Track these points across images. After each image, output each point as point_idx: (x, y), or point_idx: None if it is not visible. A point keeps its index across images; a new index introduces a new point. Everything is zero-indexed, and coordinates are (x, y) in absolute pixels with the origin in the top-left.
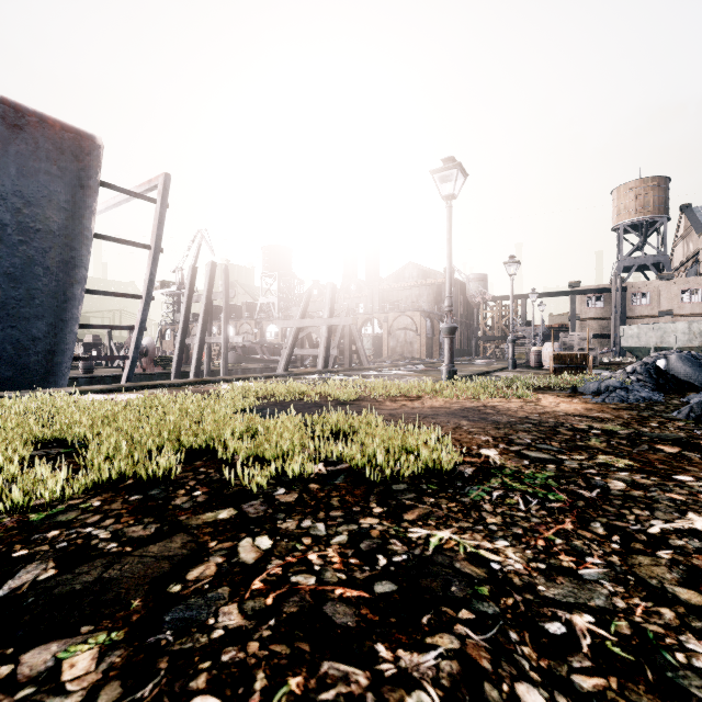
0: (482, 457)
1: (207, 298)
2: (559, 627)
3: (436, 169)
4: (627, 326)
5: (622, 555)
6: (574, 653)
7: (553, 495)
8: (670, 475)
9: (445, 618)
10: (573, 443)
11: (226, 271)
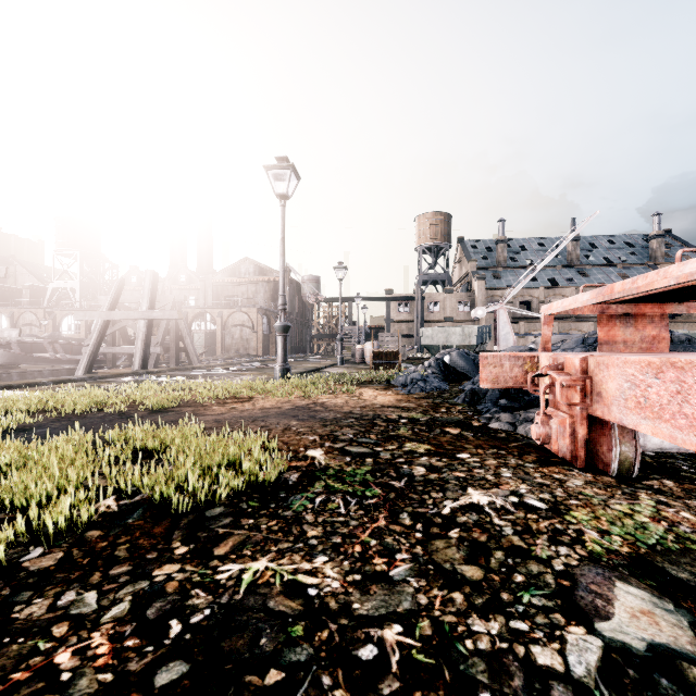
0: (308, 460)
1: None
2: (372, 650)
3: (269, 165)
4: (425, 328)
5: (424, 544)
6: (384, 677)
7: (370, 491)
8: (455, 455)
9: (248, 693)
10: (387, 434)
11: None
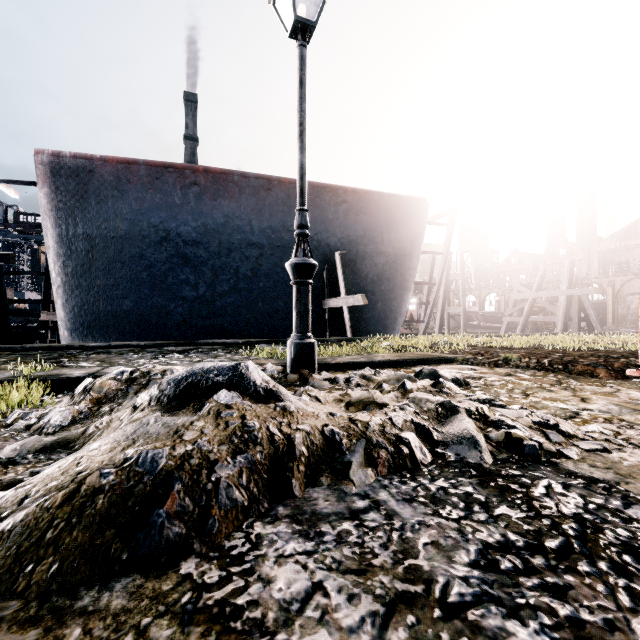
0: None
1: (446, 279)
2: None
3: None
4: None
5: None
6: None
7: None
8: None
9: None
10: None
11: (462, 257)
